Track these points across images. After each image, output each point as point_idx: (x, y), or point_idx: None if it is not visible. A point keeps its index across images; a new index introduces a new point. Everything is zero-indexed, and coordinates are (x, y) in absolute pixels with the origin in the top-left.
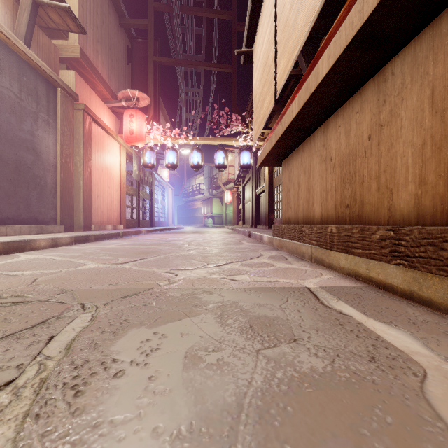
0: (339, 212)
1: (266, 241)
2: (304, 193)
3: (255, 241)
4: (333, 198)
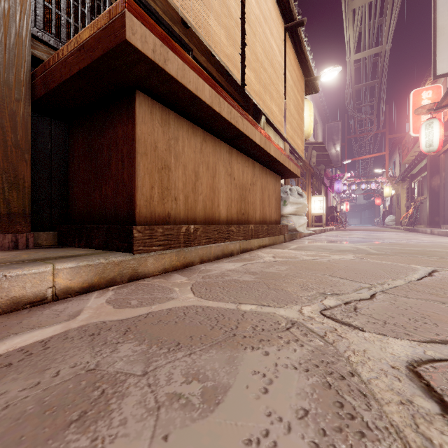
0: (239, 217)
1: (60, 290)
2: (208, 190)
3: None
4: (236, 206)
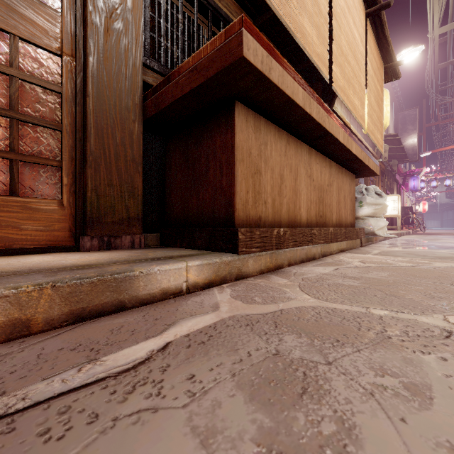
0: (318, 219)
1: (191, 284)
2: (291, 193)
3: (65, 335)
4: (315, 209)
